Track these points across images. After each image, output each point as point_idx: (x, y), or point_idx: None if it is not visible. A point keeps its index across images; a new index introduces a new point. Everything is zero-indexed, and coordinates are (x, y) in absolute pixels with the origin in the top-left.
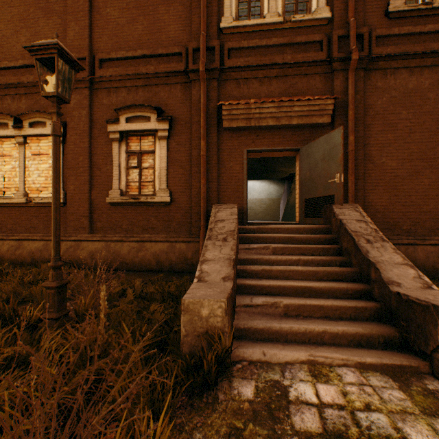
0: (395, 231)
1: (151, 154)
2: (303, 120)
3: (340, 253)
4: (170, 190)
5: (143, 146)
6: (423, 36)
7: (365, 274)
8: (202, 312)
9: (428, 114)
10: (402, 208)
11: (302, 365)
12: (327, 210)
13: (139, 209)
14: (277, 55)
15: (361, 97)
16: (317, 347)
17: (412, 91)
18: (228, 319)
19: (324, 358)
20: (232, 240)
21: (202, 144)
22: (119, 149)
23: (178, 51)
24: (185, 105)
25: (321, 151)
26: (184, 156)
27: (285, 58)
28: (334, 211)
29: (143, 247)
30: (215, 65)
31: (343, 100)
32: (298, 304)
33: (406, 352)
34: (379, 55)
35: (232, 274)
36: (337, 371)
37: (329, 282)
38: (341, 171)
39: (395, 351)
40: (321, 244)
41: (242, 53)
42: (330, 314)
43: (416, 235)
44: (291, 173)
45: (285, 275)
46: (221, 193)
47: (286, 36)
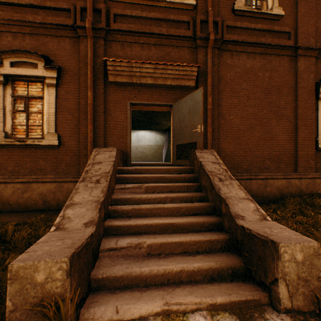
0: (238, 169)
1: (40, 100)
2: (175, 82)
3: (200, 189)
4: (59, 134)
5: (31, 91)
6: (256, 32)
7: (218, 208)
8: (37, 278)
9: (258, 87)
10: (243, 153)
11: (156, 318)
12: (192, 154)
13: (26, 151)
14: (155, 27)
15: (217, 69)
16: (174, 289)
17: (249, 70)
18: (70, 281)
19: (179, 305)
20: (104, 182)
21: (89, 94)
22: (4, 92)
23: (67, 7)
24: (74, 57)
25: (187, 106)
26: (73, 104)
27: (161, 30)
28: (196, 155)
29: (29, 188)
30: (102, 25)
31: (204, 70)
32: (161, 242)
33: (249, 282)
34: (228, 40)
35: (96, 218)
36: (190, 320)
37: (190, 217)
38: (201, 122)
39: (241, 282)
40: (186, 182)
41: (126, 20)
42: (188, 249)
43: (251, 172)
44: (170, 126)
45: (153, 212)
46: (107, 138)
47: (162, 12)
